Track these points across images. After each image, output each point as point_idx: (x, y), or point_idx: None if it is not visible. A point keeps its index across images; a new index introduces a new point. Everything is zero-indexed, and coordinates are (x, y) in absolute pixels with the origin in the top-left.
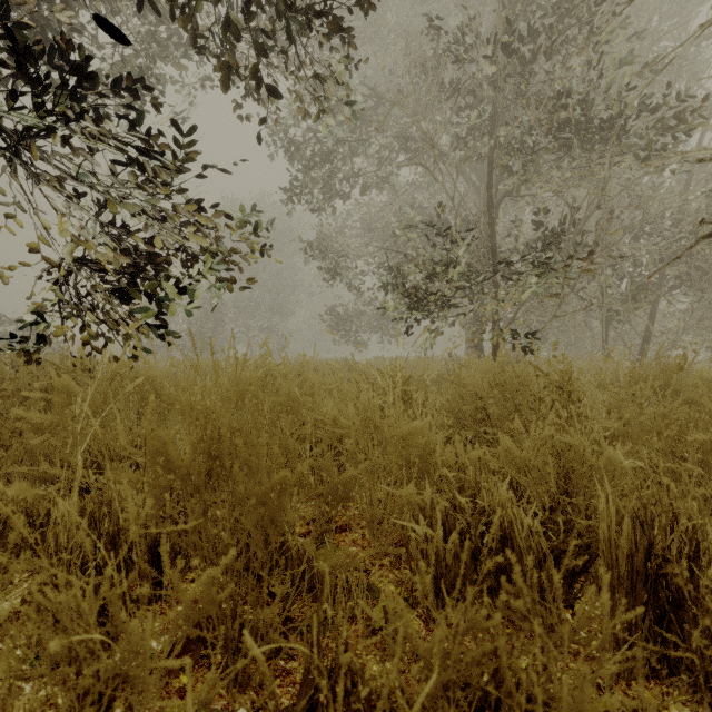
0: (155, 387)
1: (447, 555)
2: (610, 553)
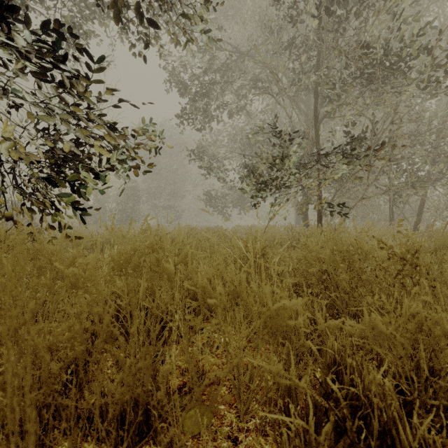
0: (48, 258)
1: None
2: None
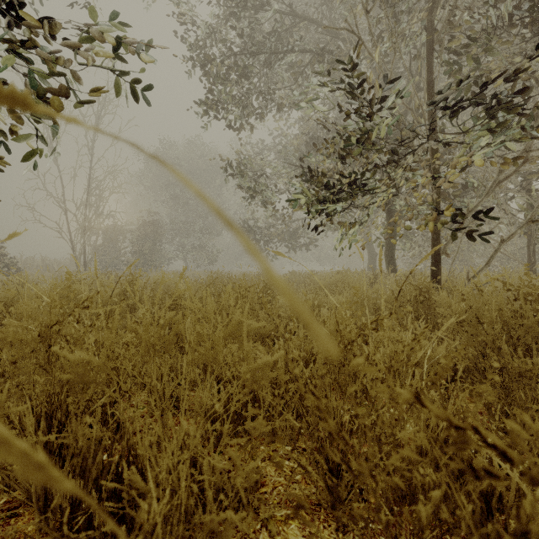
0: None
1: None
2: None
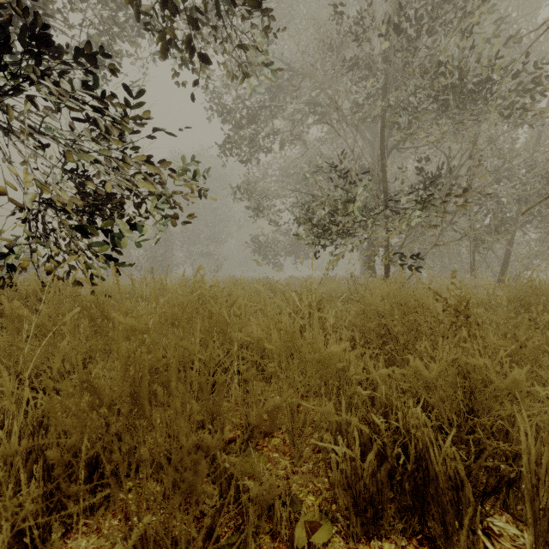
0: (101, 310)
1: (365, 474)
2: (531, 485)
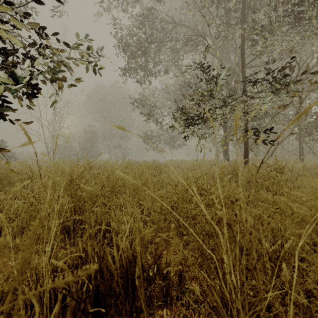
0: None
1: None
2: None
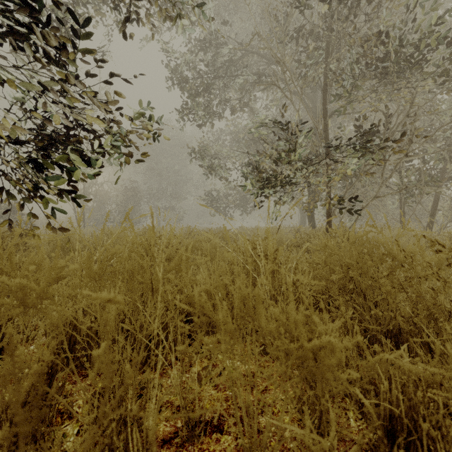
0: None
1: None
2: None
